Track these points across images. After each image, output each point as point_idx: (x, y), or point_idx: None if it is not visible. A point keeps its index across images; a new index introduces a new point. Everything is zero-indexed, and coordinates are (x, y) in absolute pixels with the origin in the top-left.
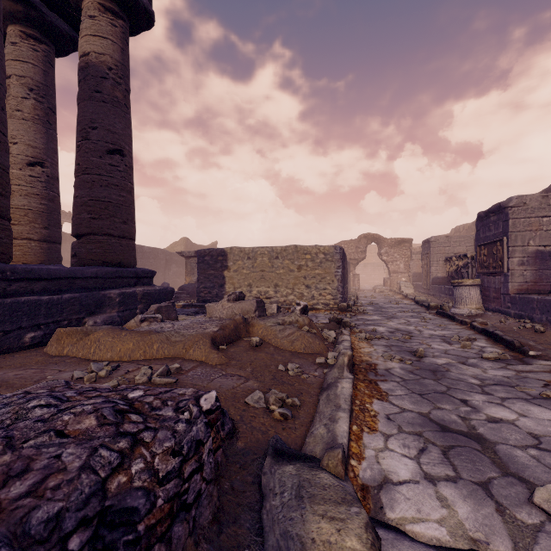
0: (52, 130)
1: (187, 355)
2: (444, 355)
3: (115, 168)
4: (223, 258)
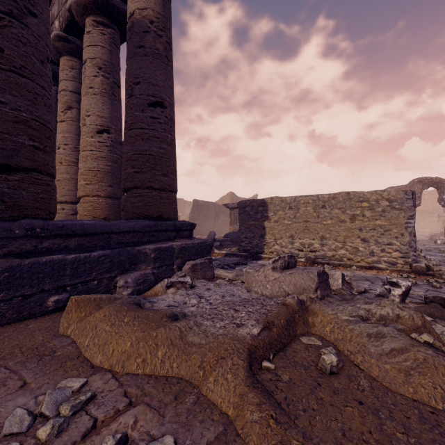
0: (116, 101)
1: (204, 384)
2: None
3: (156, 120)
4: (263, 209)
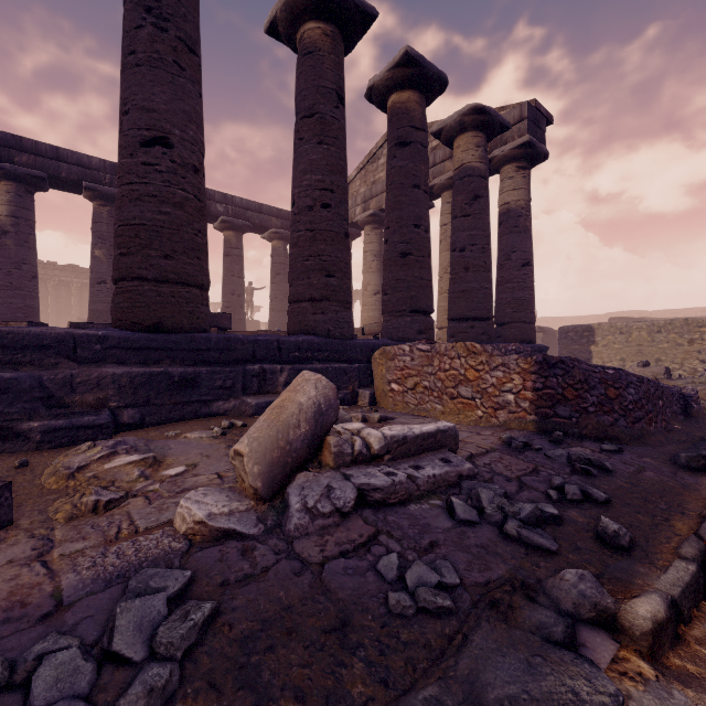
0: None
1: None
2: None
3: (527, 276)
4: (589, 334)
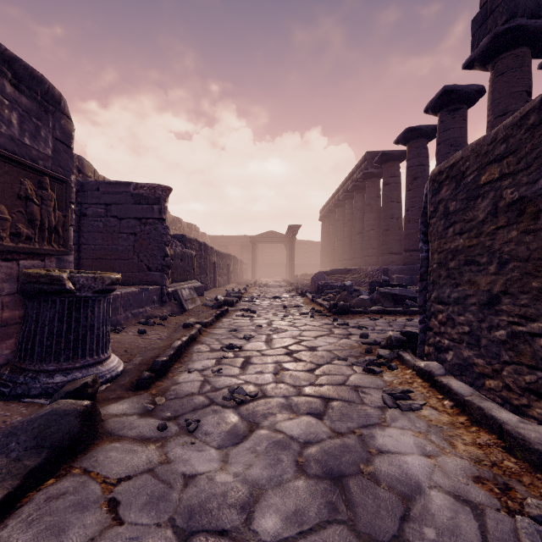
0: None
1: None
2: (271, 310)
3: None
4: None
